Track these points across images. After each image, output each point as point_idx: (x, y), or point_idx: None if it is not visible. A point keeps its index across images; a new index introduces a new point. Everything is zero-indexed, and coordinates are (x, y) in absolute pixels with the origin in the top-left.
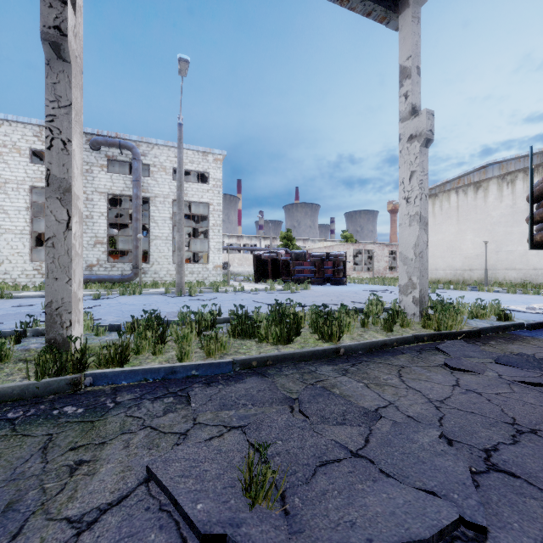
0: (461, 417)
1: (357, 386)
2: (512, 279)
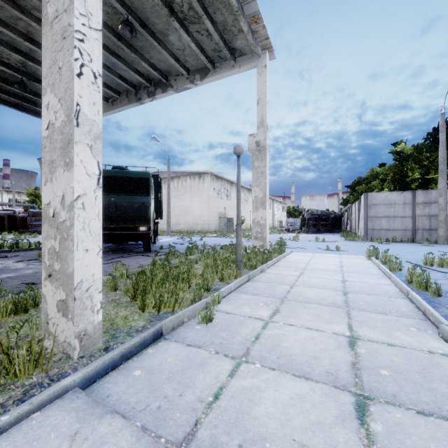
0: (29, 254)
1: (9, 254)
2: (165, 229)
